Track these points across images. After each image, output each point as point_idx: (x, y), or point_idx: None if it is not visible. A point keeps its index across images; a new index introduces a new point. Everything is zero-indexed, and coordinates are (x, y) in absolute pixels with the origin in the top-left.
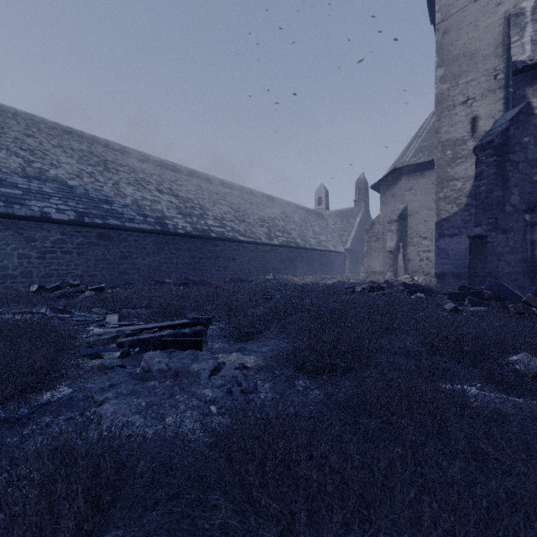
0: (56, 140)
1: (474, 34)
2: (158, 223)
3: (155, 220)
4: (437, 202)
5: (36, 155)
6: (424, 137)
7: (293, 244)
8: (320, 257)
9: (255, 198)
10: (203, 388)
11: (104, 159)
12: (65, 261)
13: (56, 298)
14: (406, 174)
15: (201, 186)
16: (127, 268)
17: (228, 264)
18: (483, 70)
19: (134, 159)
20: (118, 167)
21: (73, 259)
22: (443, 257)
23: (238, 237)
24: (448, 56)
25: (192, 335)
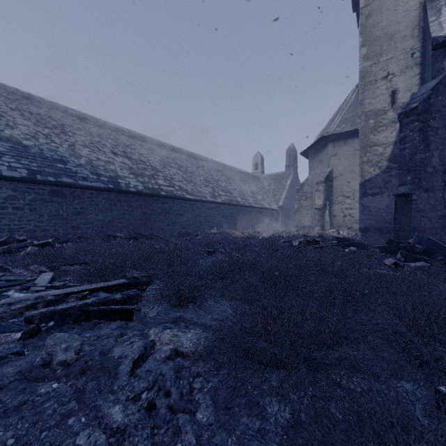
0: (14, 104)
1: (393, 18)
2: (111, 182)
3: (108, 179)
4: (361, 165)
5: None
6: (346, 110)
7: (234, 202)
8: (257, 213)
9: (201, 162)
10: (113, 402)
11: (62, 123)
12: (16, 216)
13: None
14: (332, 141)
15: (153, 151)
16: (81, 224)
17: (177, 220)
18: (402, 49)
19: (91, 124)
20: (75, 131)
21: (25, 215)
22: (366, 213)
23: (186, 196)
24: (370, 37)
25: (124, 300)
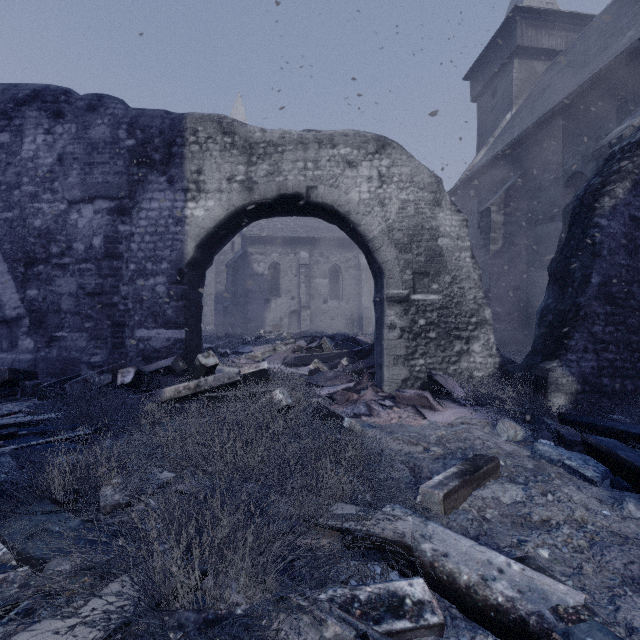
0: None
1: None
2: None
3: None
4: (216, 284)
5: None
6: None
7: None
8: None
9: None
10: None
11: None
12: None
13: None
14: None
15: None
16: None
17: None
18: None
19: None
20: None
21: None
22: (219, 315)
23: None
24: None
25: None
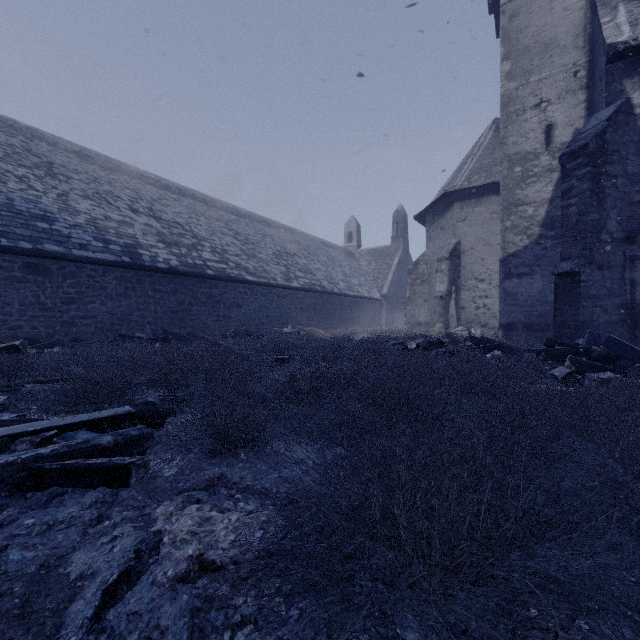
0: None
1: (549, 19)
2: (126, 253)
3: (123, 248)
4: (503, 233)
5: None
6: (479, 155)
7: (318, 288)
8: (352, 304)
9: (269, 229)
10: None
11: (48, 160)
12: None
13: None
14: (459, 200)
15: (196, 209)
16: (76, 317)
17: (231, 313)
18: (560, 64)
19: (98, 165)
20: (71, 173)
21: None
22: (510, 303)
23: (245, 277)
24: (516, 46)
25: (118, 447)
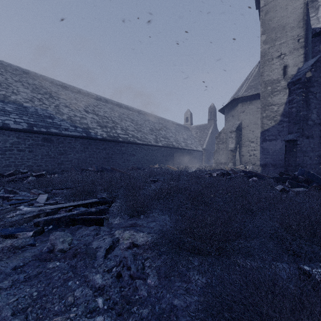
0: (17, 77)
1: (285, 14)
2: (84, 131)
3: (82, 129)
4: (262, 119)
5: (2, 86)
6: (251, 79)
7: (171, 145)
8: (188, 153)
9: (147, 117)
10: (95, 273)
11: (50, 90)
12: (19, 156)
13: (8, 182)
14: (241, 102)
15: (113, 109)
16: (63, 161)
17: (130, 158)
18: (291, 36)
19: (70, 91)
20: (59, 95)
21: (25, 155)
22: (265, 153)
23: (136, 141)
24: (268, 27)
25: (97, 212)
